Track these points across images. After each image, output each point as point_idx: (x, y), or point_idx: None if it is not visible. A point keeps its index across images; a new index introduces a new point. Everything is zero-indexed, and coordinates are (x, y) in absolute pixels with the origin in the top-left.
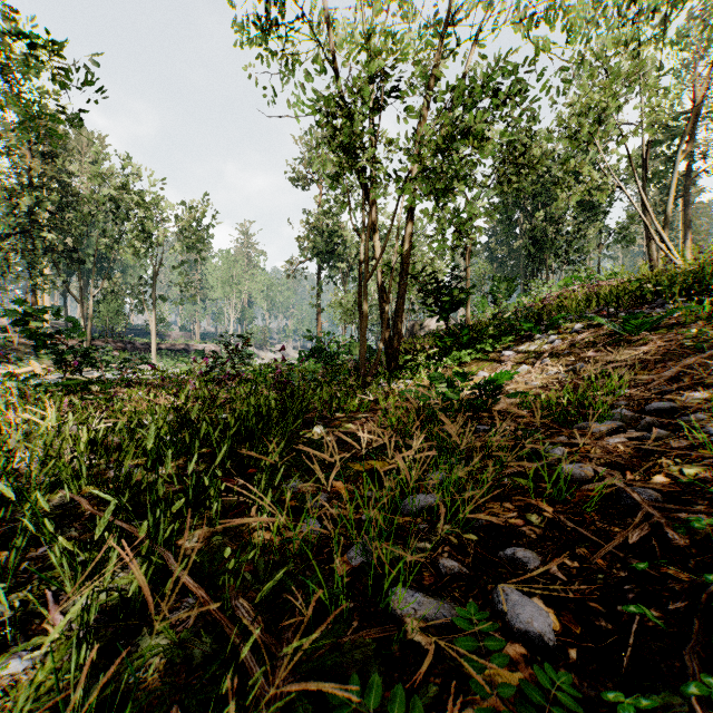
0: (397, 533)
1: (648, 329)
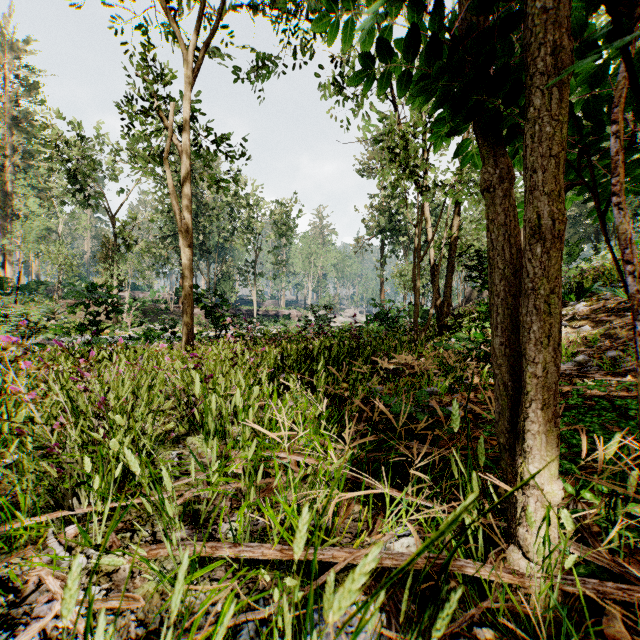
0: (414, 398)
1: None
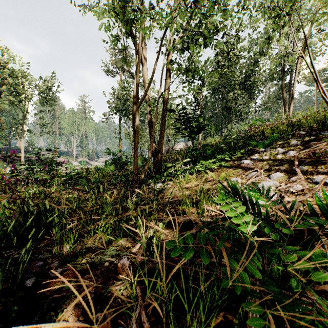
0: None
1: None
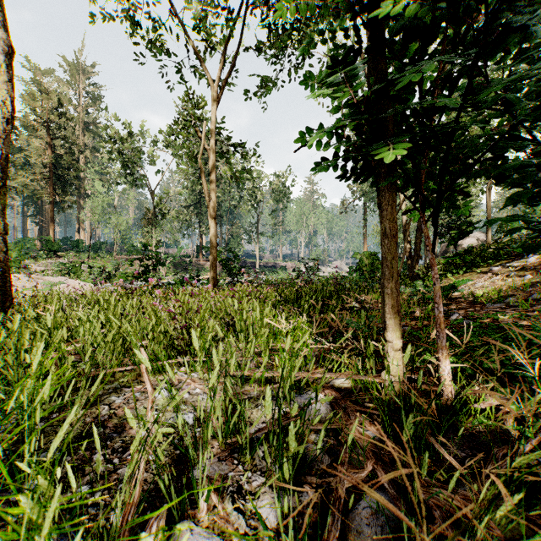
0: None
1: None
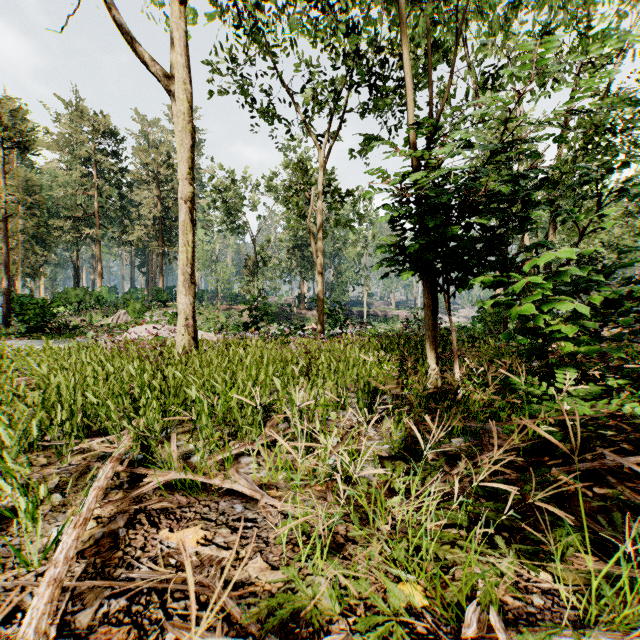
0: None
1: None
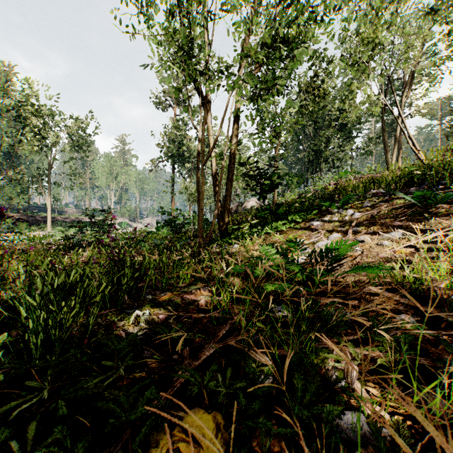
0: None
1: (443, 202)
